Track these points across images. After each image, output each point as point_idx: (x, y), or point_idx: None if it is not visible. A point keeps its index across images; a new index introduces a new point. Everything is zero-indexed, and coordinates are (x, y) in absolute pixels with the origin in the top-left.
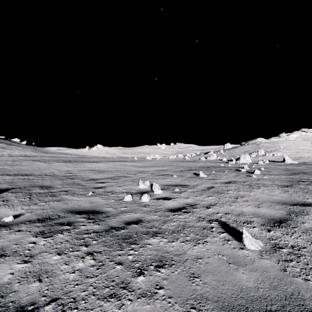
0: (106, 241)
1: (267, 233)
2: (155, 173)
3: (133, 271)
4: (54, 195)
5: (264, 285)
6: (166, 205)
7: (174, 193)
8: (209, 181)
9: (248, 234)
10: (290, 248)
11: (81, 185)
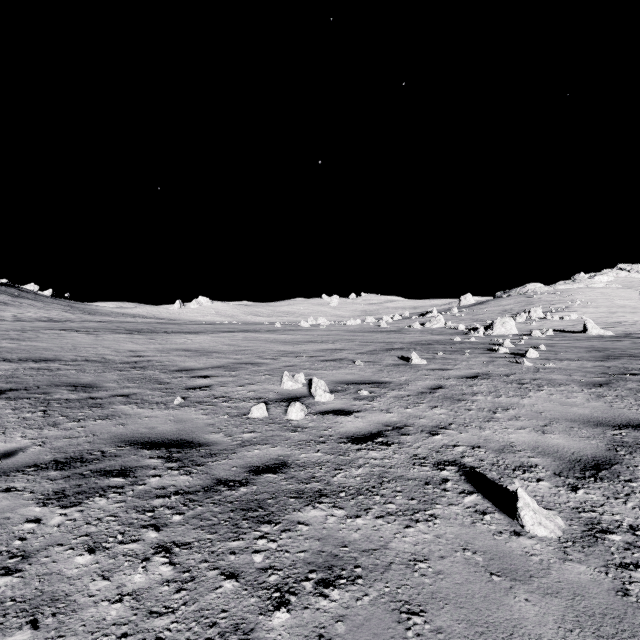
0: (203, 516)
1: (570, 494)
2: (318, 357)
3: (264, 597)
4: (98, 405)
5: (583, 636)
6: (342, 428)
7: (359, 400)
8: (433, 373)
9: (530, 499)
10: (629, 533)
11: (160, 382)
